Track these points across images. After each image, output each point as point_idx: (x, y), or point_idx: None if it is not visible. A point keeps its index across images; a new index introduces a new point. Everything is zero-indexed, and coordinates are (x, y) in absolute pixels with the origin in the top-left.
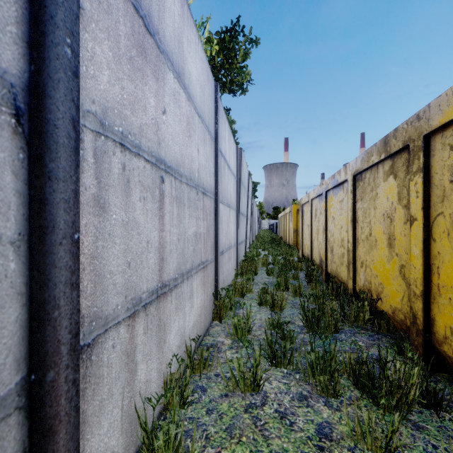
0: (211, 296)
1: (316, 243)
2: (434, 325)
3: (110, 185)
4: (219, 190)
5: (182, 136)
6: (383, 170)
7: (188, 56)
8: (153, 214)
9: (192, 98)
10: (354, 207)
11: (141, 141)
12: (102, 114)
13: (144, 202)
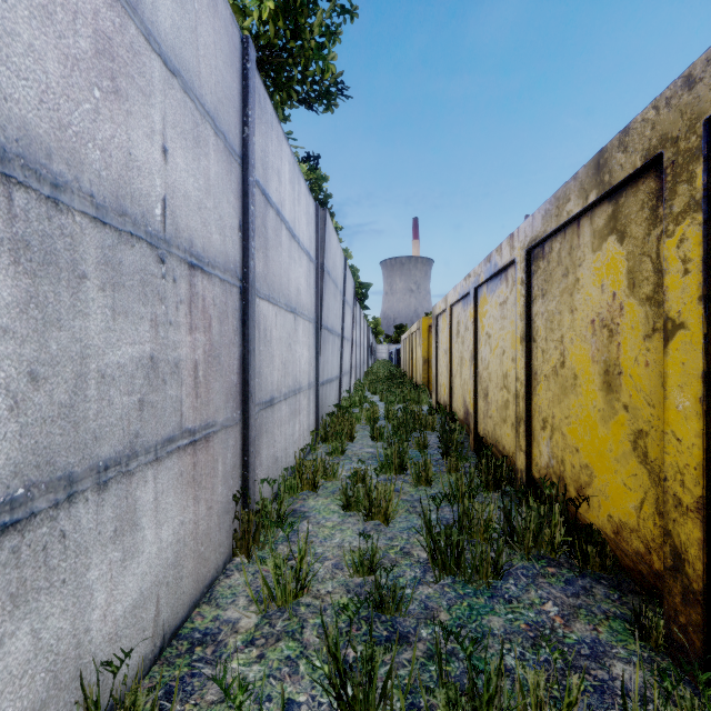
0: (230, 502)
1: (458, 382)
2: None
3: None
4: (253, 270)
5: (67, 71)
6: (593, 227)
7: None
8: None
9: None
10: (529, 312)
11: None
12: None
13: None
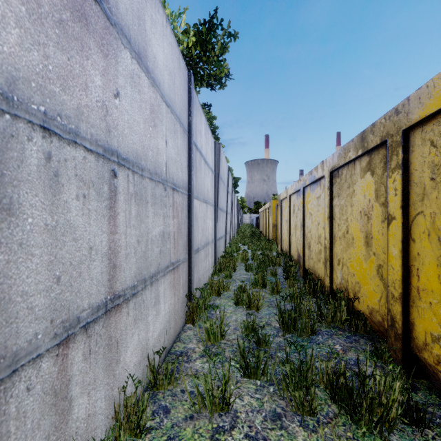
0: (184, 297)
1: (294, 239)
2: (414, 329)
3: (23, 179)
4: (192, 186)
5: (144, 125)
6: (361, 166)
7: (152, 37)
8: (100, 215)
9: (157, 84)
10: (331, 204)
11: (80, 126)
12: (7, 85)
13: (83, 200)
